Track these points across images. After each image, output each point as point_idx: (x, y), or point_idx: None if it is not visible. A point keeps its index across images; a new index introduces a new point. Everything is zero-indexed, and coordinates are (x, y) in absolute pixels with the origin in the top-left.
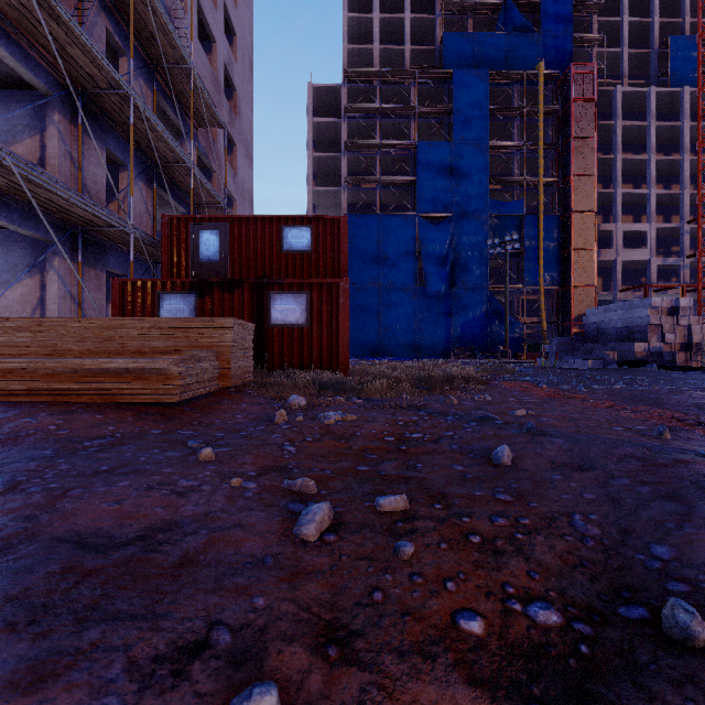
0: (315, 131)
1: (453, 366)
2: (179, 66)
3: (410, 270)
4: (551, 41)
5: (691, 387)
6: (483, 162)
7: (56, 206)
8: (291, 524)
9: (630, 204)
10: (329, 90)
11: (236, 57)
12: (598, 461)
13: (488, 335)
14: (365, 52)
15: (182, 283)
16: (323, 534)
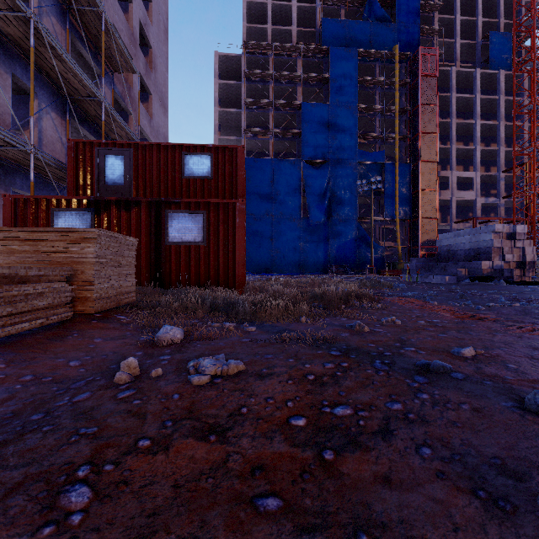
0: (220, 91)
1: (339, 282)
2: (90, 9)
3: (296, 204)
4: (404, 30)
5: None
6: (353, 120)
7: None
8: None
9: (461, 157)
10: (232, 59)
11: (151, 20)
12: None
13: (357, 256)
14: (260, 30)
15: (78, 201)
16: None
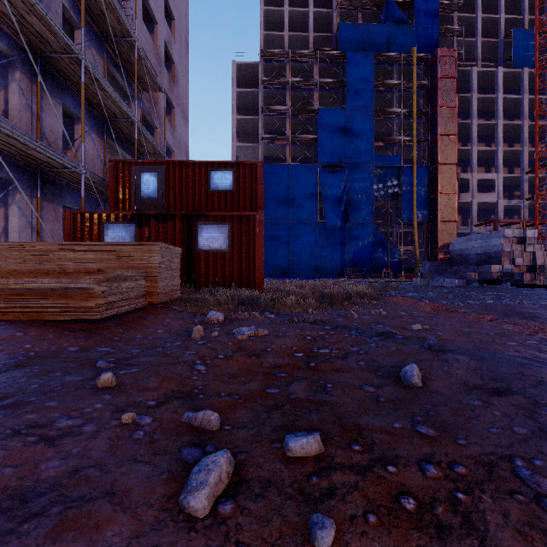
0: (238, 99)
1: (349, 284)
2: (125, 39)
3: (313, 208)
4: (422, 31)
5: (546, 301)
6: (369, 124)
7: (16, 149)
8: (178, 487)
9: (483, 158)
10: (249, 67)
11: (174, 37)
12: (513, 383)
13: (374, 260)
14: (277, 37)
15: (123, 215)
16: (217, 502)
